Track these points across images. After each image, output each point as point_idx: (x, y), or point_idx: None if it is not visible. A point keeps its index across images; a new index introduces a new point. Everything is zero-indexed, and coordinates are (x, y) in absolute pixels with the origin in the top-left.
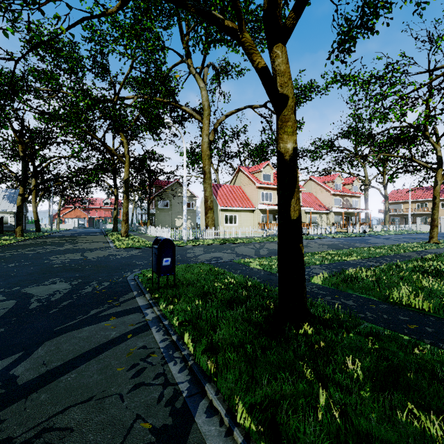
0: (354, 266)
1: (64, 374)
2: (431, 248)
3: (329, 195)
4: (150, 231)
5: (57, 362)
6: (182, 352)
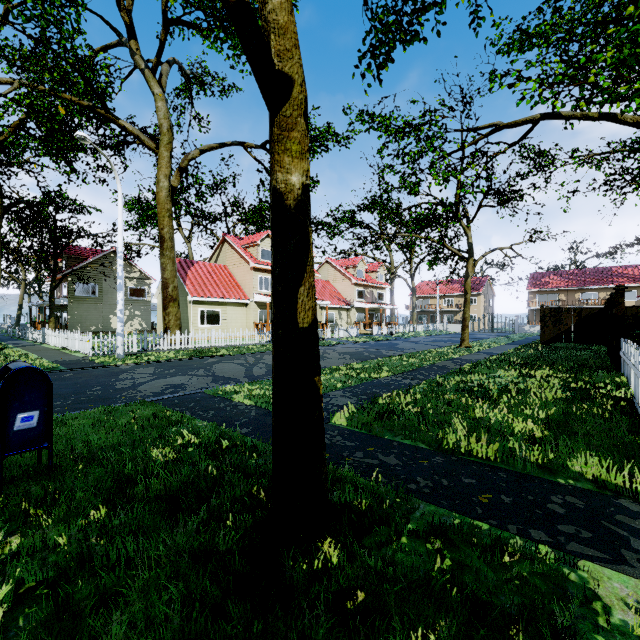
0: (388, 387)
1: None
2: (464, 353)
3: (350, 285)
4: (53, 338)
5: None
6: None
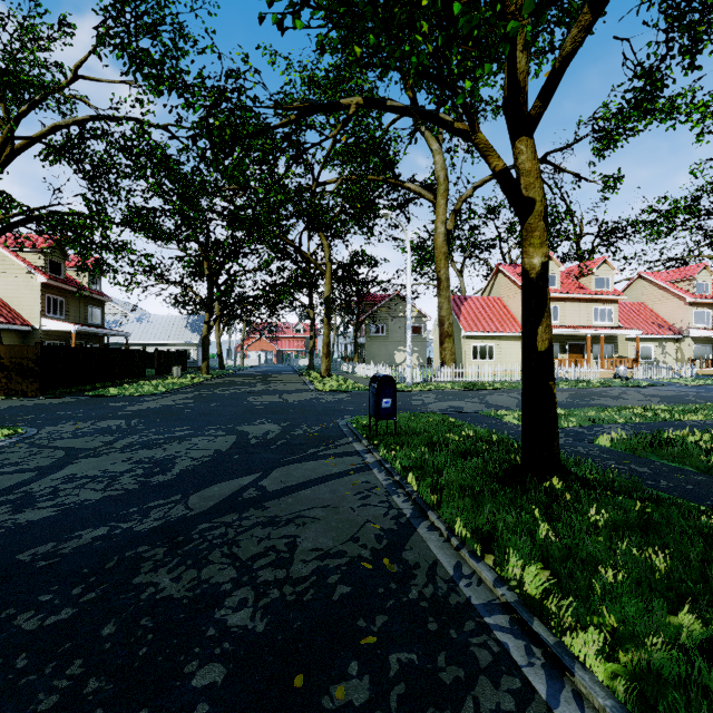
0: (690, 428)
1: (301, 490)
2: None
3: (681, 306)
4: (359, 369)
5: (292, 482)
6: (406, 489)
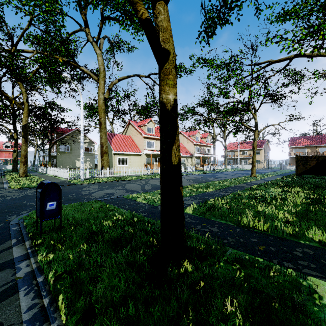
0: (212, 196)
1: None
2: (253, 180)
3: (192, 145)
4: (50, 171)
5: None
6: (51, 325)
